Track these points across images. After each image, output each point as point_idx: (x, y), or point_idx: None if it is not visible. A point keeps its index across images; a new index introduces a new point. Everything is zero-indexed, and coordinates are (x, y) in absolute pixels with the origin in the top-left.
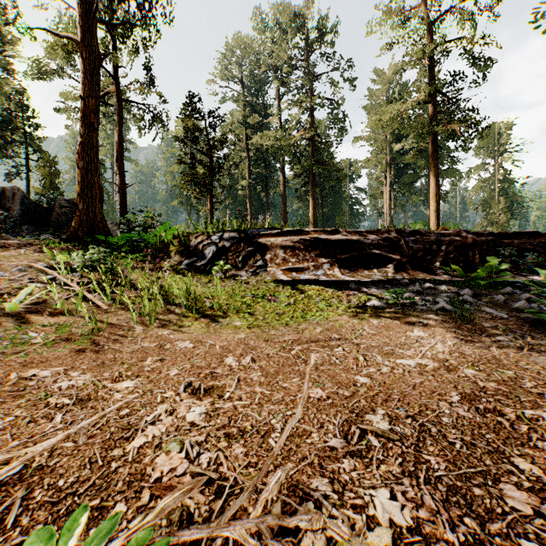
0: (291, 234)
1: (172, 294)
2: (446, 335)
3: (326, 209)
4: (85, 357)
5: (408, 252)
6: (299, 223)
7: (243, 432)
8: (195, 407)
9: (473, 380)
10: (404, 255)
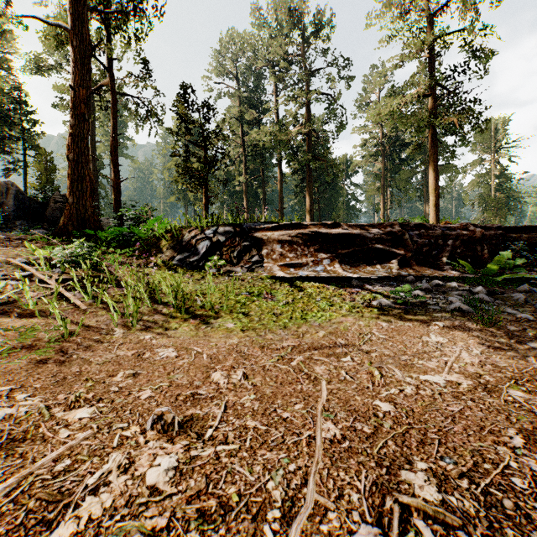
0: (288, 228)
1: (161, 292)
2: (469, 341)
3: (322, 205)
4: (44, 371)
5: (412, 246)
6: (296, 217)
7: (225, 509)
8: (162, 457)
9: (526, 407)
10: (409, 250)
